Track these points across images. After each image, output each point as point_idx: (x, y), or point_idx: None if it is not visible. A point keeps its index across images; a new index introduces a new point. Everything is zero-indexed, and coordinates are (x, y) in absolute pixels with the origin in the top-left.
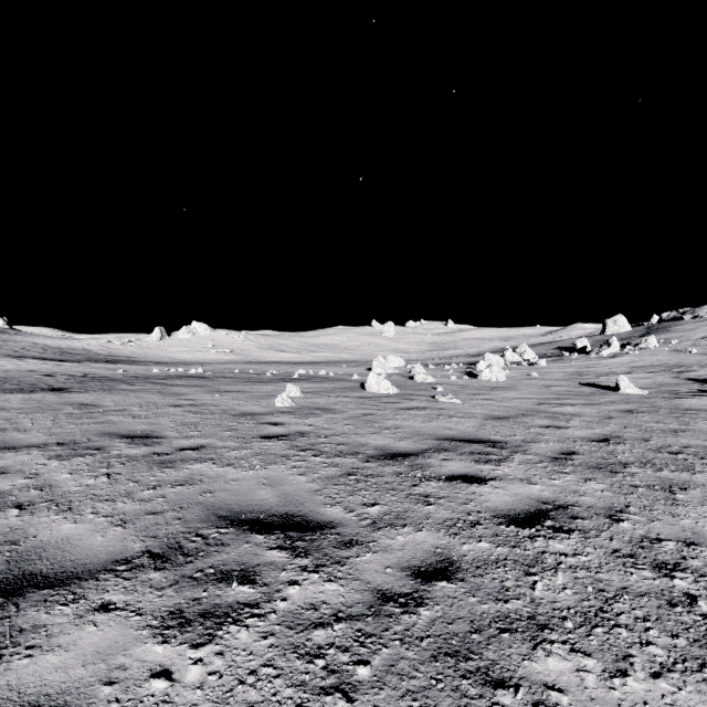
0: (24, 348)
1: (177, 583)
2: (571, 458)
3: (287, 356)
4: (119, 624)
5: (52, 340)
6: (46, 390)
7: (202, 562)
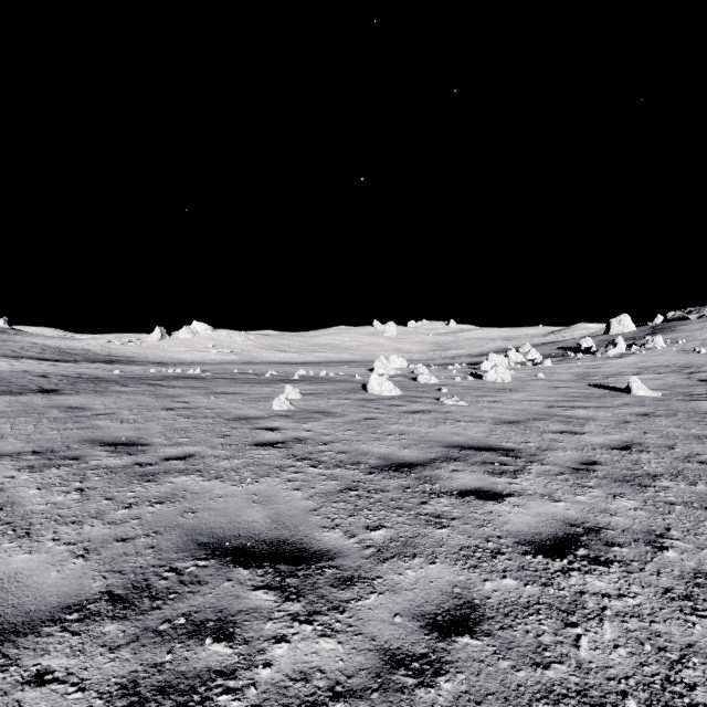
0: (23, 348)
1: (136, 640)
2: (594, 469)
3: (288, 356)
4: (53, 706)
5: (52, 340)
6: (36, 392)
7: (172, 608)
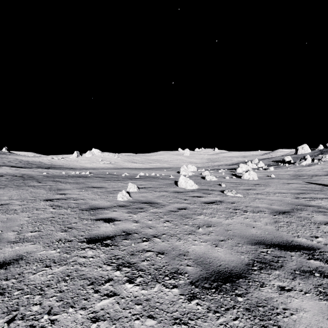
0: (10, 161)
1: None
2: None
3: (137, 165)
4: None
5: (25, 157)
6: None
7: None
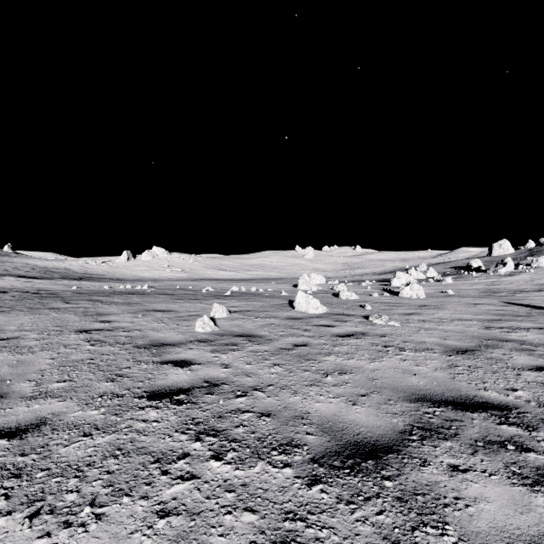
0: (16, 268)
1: None
2: None
3: (227, 274)
4: None
5: (42, 261)
6: None
7: None
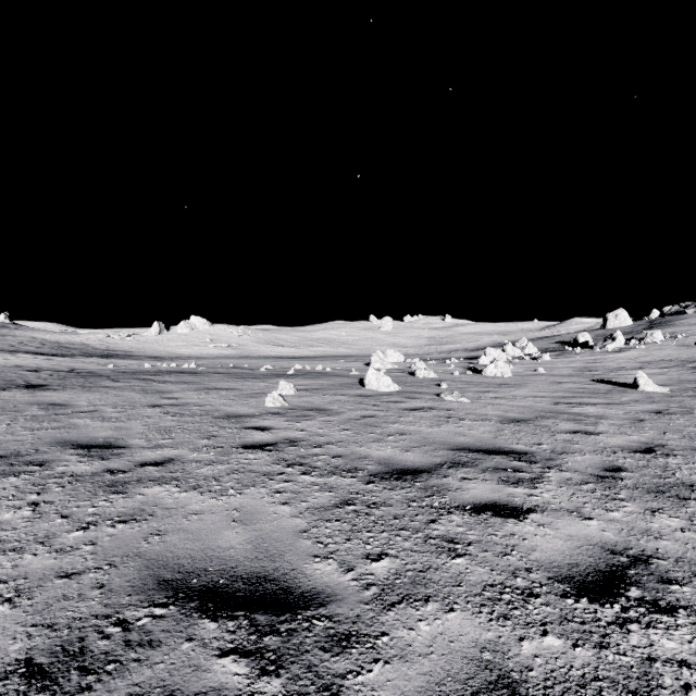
0: (22, 343)
1: None
2: (620, 477)
3: (285, 350)
4: None
5: (51, 335)
6: (21, 387)
7: (105, 690)
